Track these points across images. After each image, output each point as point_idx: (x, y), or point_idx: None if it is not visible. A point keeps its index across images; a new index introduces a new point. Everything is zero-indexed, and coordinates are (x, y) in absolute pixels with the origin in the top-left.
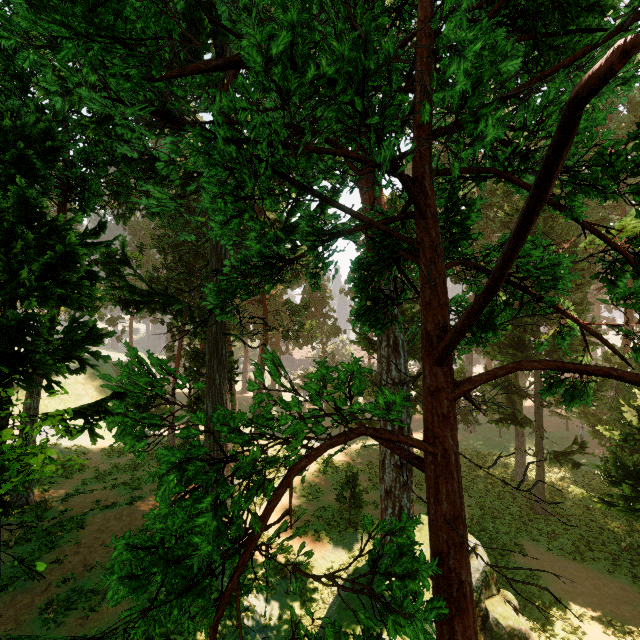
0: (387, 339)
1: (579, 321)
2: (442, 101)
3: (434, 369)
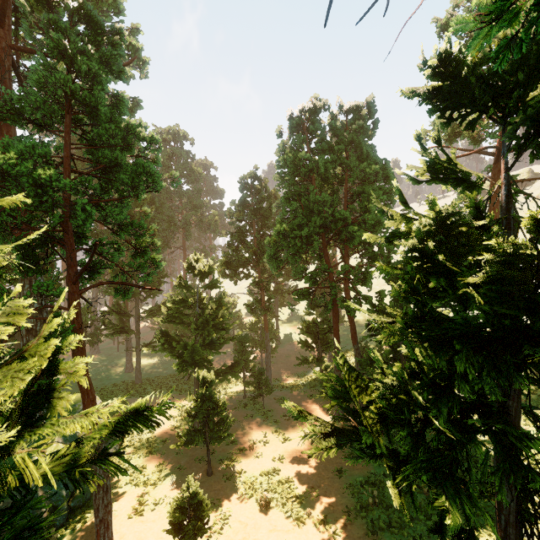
0: (30, 283)
1: (124, 270)
2: (75, 191)
3: (72, 286)
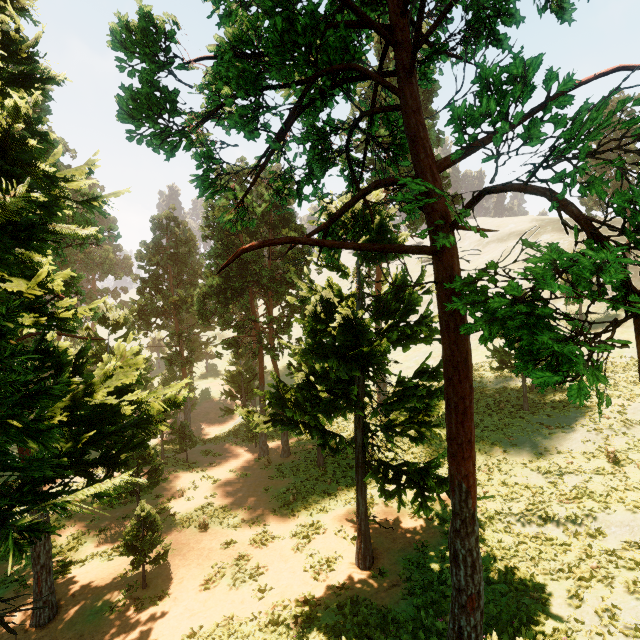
0: None
1: None
2: None
3: None
